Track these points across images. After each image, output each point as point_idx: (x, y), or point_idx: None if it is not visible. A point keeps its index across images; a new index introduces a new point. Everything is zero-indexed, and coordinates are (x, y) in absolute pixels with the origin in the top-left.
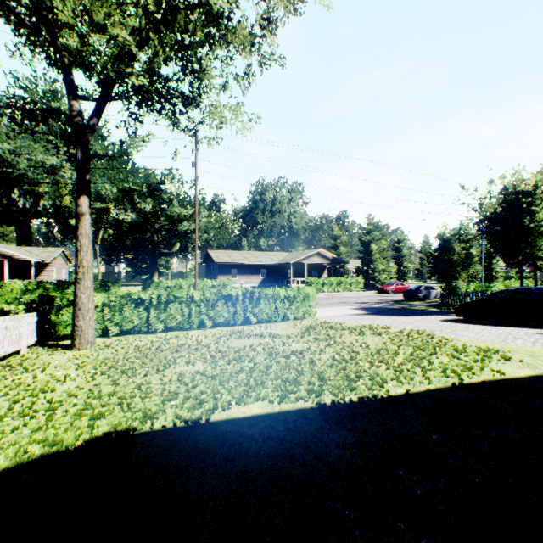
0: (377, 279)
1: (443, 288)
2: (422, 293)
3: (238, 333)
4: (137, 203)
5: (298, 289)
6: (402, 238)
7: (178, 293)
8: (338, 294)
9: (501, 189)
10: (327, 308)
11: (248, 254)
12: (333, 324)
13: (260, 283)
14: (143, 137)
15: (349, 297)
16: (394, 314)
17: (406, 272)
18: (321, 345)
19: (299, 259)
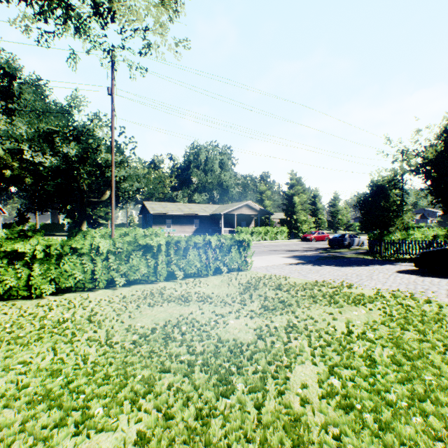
0: (299, 229)
1: (370, 235)
2: (347, 241)
3: (158, 293)
4: (59, 146)
5: (232, 237)
6: (317, 194)
7: (76, 243)
8: (267, 243)
9: (443, 132)
10: (261, 257)
11: (182, 205)
12: (276, 279)
13: (193, 233)
14: (16, 20)
15: (277, 245)
16: (333, 263)
17: (321, 223)
18: (276, 325)
19: (230, 210)
